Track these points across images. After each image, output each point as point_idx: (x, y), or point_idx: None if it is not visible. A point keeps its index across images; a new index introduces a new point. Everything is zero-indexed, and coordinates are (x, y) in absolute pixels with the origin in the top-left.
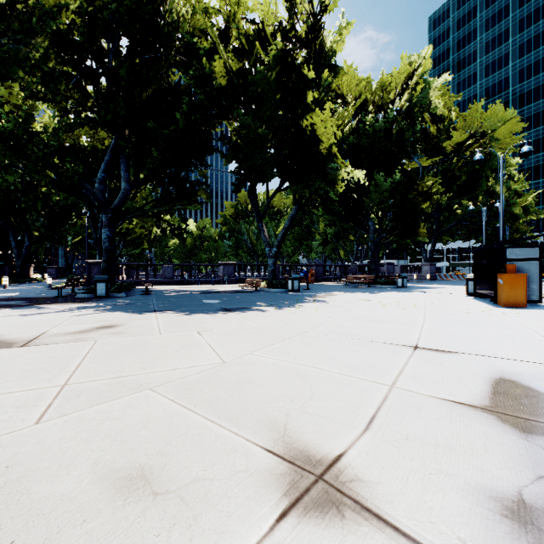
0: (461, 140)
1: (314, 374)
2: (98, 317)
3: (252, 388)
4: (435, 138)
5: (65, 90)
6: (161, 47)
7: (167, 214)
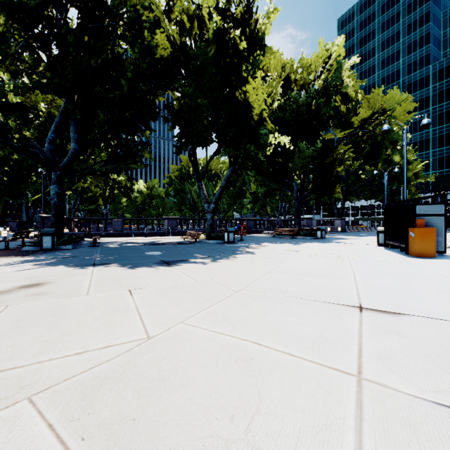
0: (366, 117)
1: (259, 356)
2: (30, 273)
3: (176, 391)
4: (345, 115)
5: (13, 53)
6: (107, 18)
7: (114, 173)
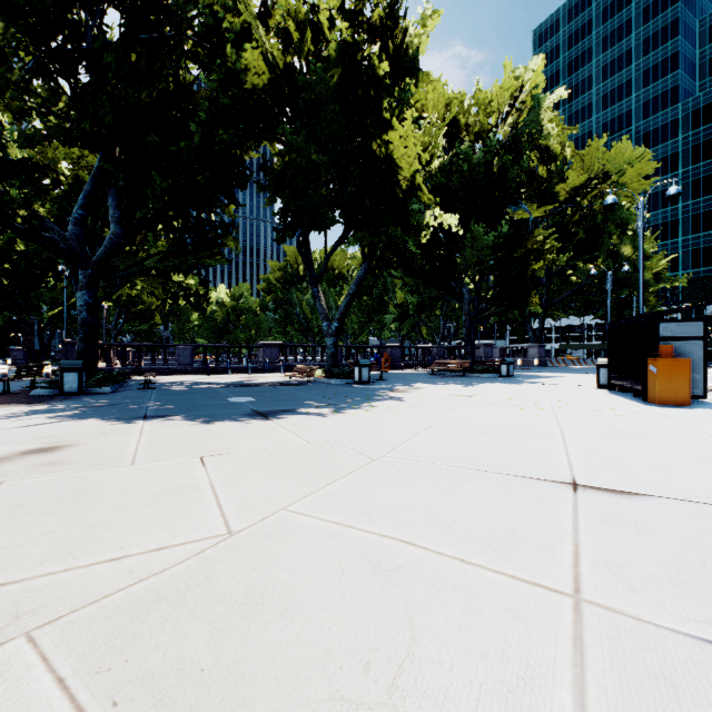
0: (578, 185)
1: (410, 564)
2: (41, 430)
3: (274, 621)
4: (545, 181)
5: (16, 81)
6: (167, 25)
7: (179, 272)
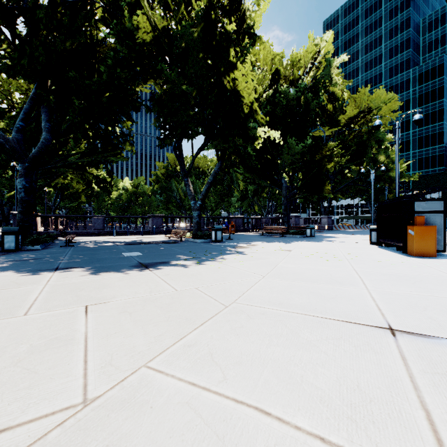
0: (352, 116)
1: None
2: None
3: None
4: (332, 114)
5: None
6: None
7: (92, 167)
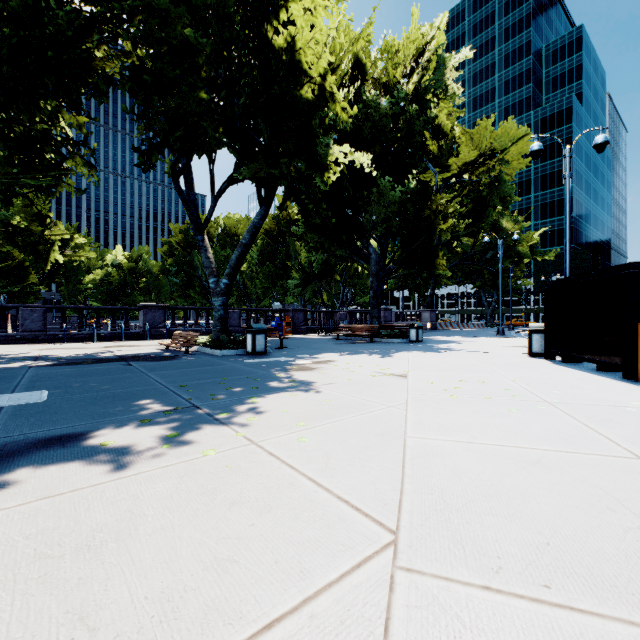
0: (468, 159)
1: None
2: None
3: None
4: (436, 158)
5: None
6: None
7: None
